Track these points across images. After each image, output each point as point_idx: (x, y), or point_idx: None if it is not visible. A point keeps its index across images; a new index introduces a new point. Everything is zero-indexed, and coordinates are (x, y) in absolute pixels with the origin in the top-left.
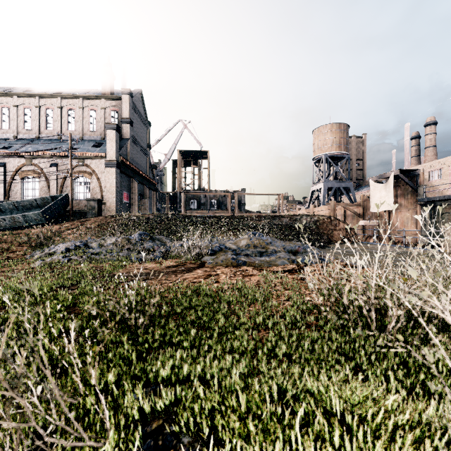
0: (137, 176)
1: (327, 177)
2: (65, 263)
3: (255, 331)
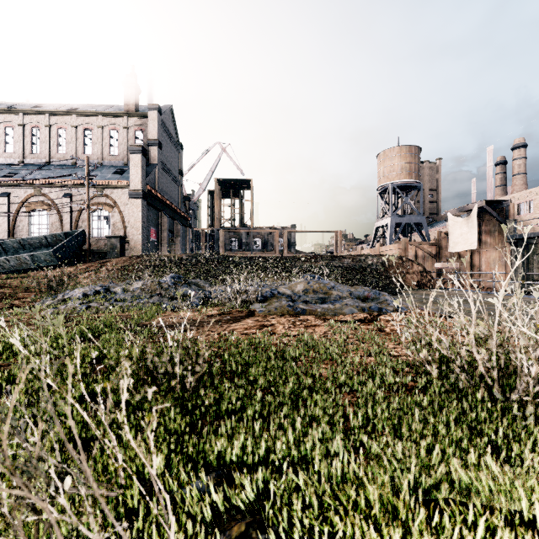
0: (167, 209)
1: (394, 211)
2: (83, 311)
3: (339, 395)
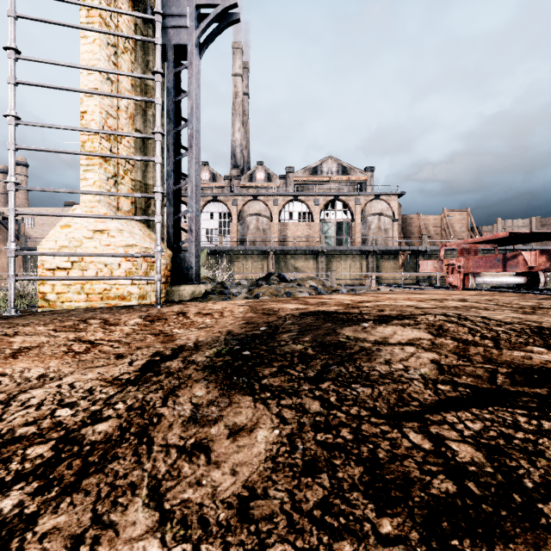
0: None
1: None
2: None
3: None
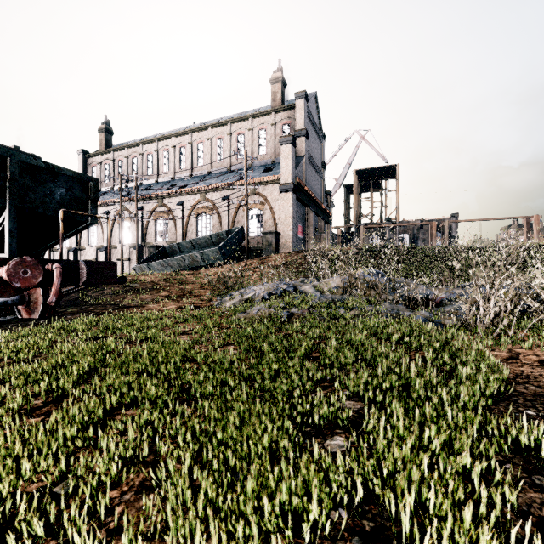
0: (312, 204)
1: None
2: (285, 321)
3: None
